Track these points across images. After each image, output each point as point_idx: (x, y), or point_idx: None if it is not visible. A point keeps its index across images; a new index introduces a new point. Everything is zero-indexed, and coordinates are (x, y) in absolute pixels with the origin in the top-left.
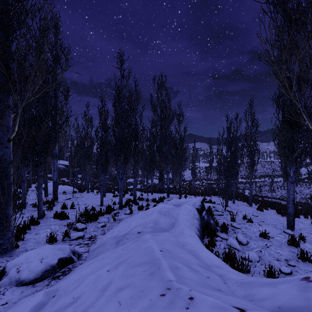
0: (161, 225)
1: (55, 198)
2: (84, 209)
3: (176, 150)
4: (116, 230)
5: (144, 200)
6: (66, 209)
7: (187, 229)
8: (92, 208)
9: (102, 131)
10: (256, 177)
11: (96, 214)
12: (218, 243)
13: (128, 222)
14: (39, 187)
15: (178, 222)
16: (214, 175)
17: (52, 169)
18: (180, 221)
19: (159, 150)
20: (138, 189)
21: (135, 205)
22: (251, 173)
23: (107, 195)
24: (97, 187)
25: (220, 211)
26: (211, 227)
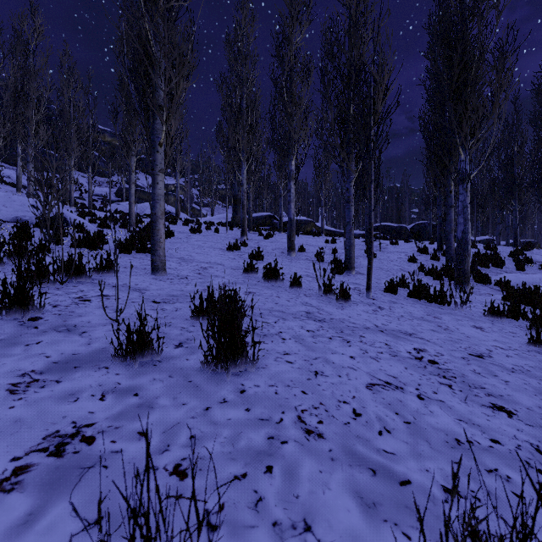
0: None
1: None
2: None
3: None
4: None
5: None
6: None
7: None
8: None
9: None
10: None
11: None
12: None
13: None
14: None
15: None
16: None
17: None
18: None
19: None
20: None
21: None
22: None
23: None
24: None
25: None
26: None
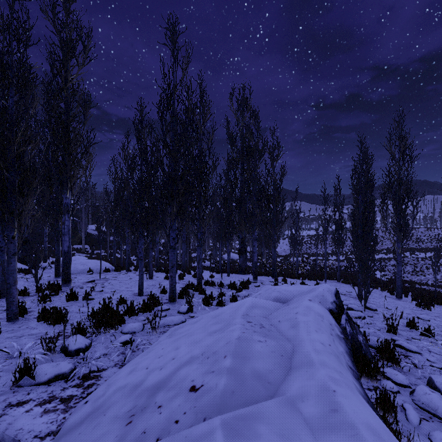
0: (255, 363)
1: (65, 279)
2: (107, 301)
3: (268, 205)
4: (143, 362)
5: (215, 285)
6: (74, 300)
7: (346, 391)
8: (121, 300)
9: (141, 164)
10: (389, 251)
11: (120, 314)
12: (395, 402)
13: (176, 340)
14: (9, 259)
15: (300, 352)
16: (323, 248)
17: (83, 237)
18: (306, 352)
19: (239, 205)
20: (207, 268)
21: (199, 294)
22: (401, 241)
23: (157, 276)
24: (147, 264)
25: (356, 309)
26: (362, 352)
